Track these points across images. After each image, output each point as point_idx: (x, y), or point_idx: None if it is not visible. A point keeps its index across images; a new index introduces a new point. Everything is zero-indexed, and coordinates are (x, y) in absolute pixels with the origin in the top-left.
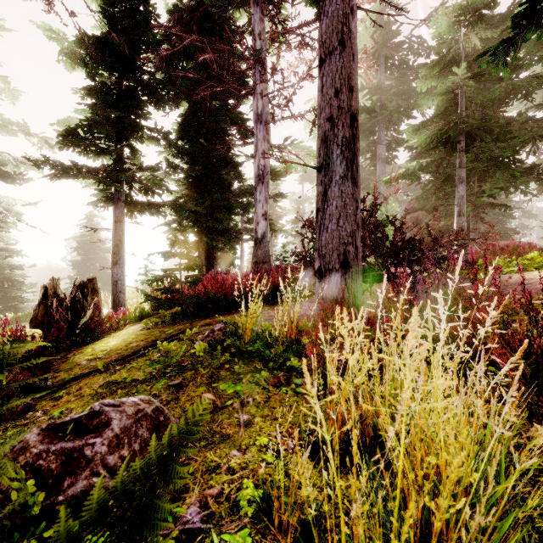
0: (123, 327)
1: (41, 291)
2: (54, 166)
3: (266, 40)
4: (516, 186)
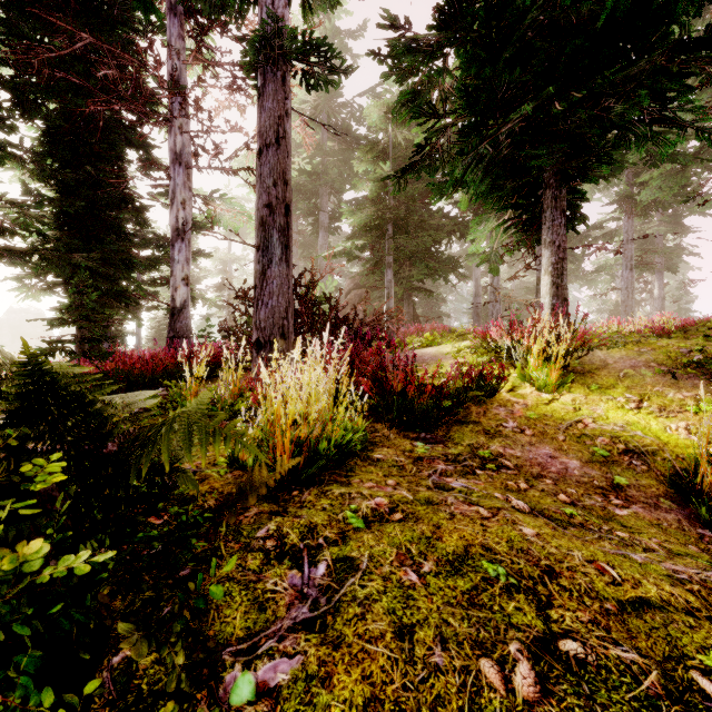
0: None
1: None
2: None
3: (186, 57)
4: (438, 274)
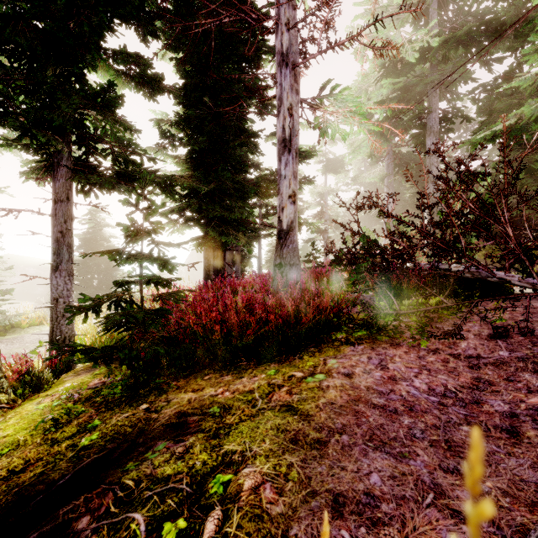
0: (51, 383)
1: None
2: None
3: None
4: None
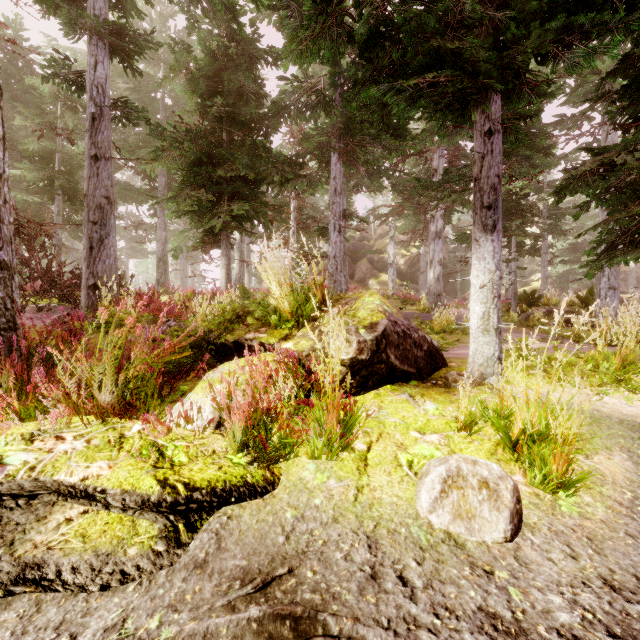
0: None
1: None
2: None
3: None
4: None
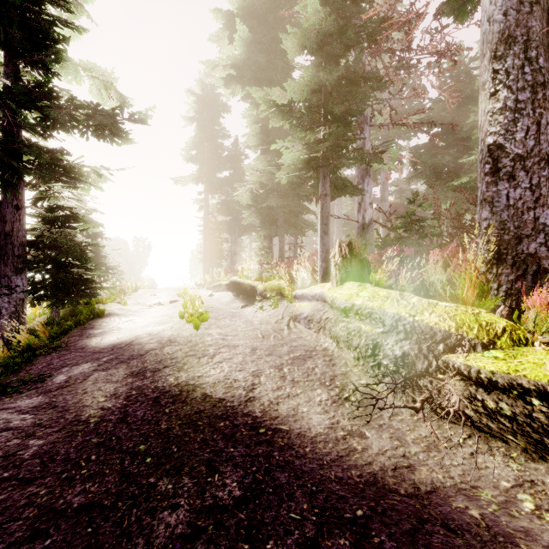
0: None
1: (345, 249)
2: (335, 136)
3: None
4: None
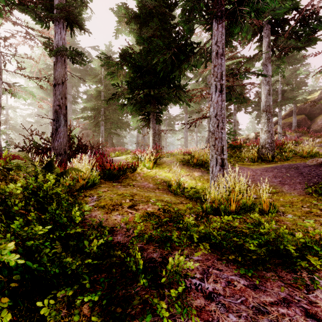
0: None
1: None
2: None
3: None
4: (122, 128)
